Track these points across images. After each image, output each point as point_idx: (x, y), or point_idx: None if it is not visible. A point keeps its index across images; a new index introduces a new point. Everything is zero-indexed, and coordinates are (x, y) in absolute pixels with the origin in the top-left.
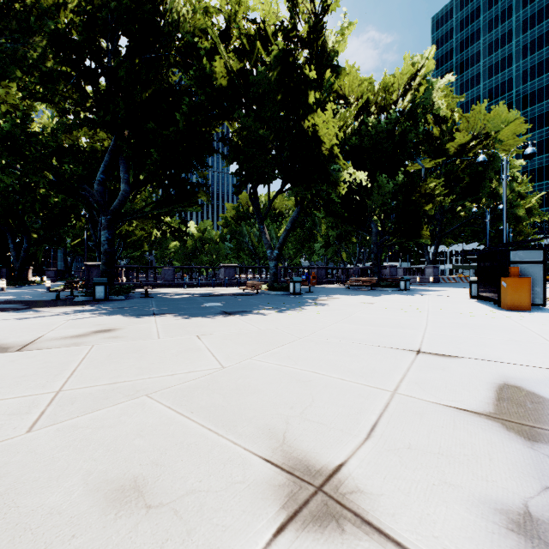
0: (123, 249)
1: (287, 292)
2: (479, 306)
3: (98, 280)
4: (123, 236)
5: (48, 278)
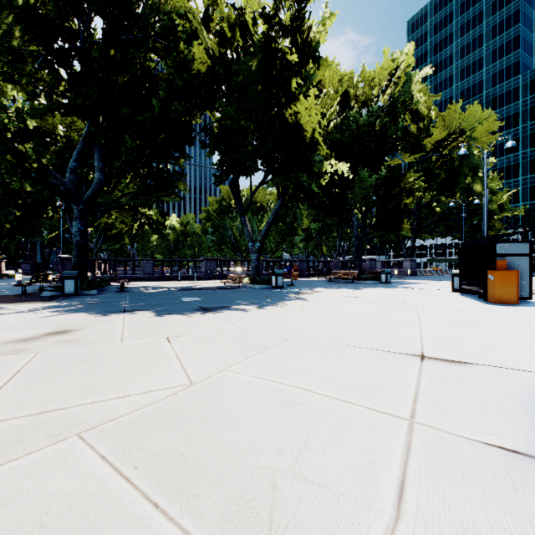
0: (103, 241)
1: (269, 285)
2: (465, 300)
3: (67, 273)
4: (102, 228)
5: (23, 271)
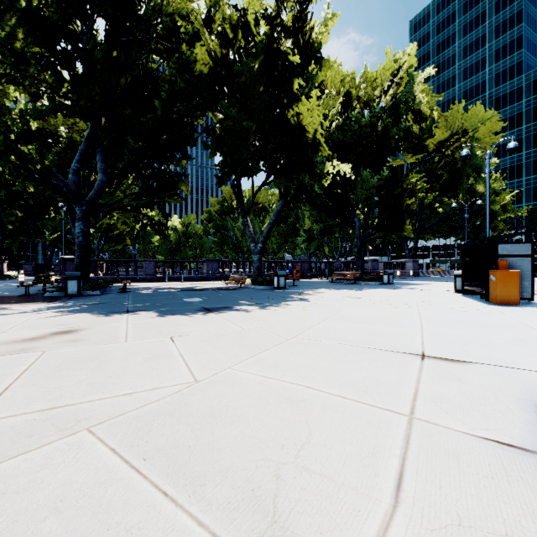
0: (105, 242)
1: (271, 286)
2: (467, 300)
3: (70, 274)
4: (104, 229)
5: (25, 272)
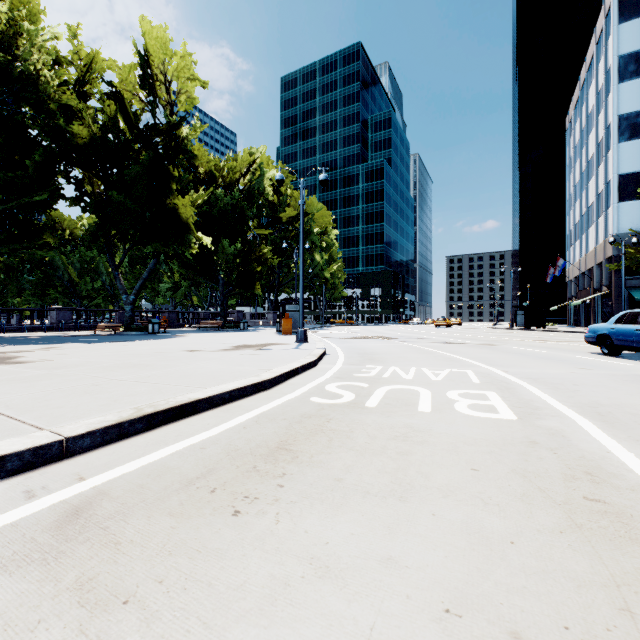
0: None
1: (146, 332)
2: (274, 334)
3: None
4: None
5: None
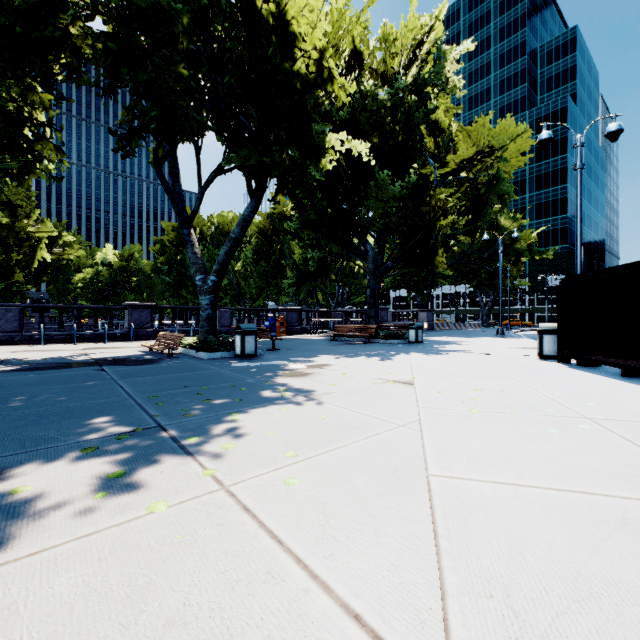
0: None
1: (231, 352)
2: (623, 385)
3: None
4: None
5: None
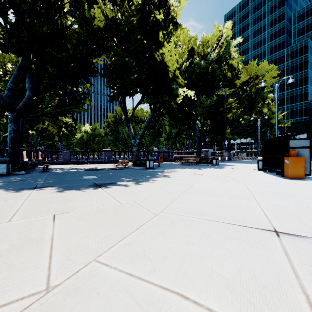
0: (41, 139)
1: (145, 167)
2: (270, 176)
3: (1, 159)
4: (40, 131)
5: None
